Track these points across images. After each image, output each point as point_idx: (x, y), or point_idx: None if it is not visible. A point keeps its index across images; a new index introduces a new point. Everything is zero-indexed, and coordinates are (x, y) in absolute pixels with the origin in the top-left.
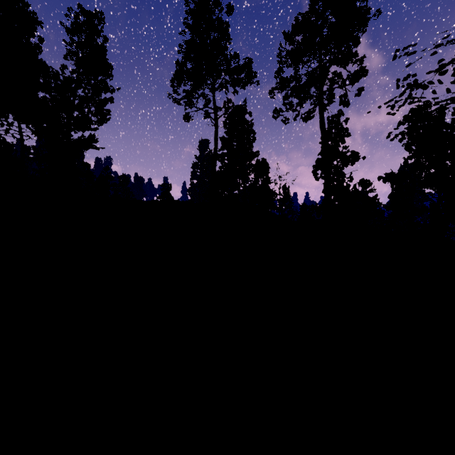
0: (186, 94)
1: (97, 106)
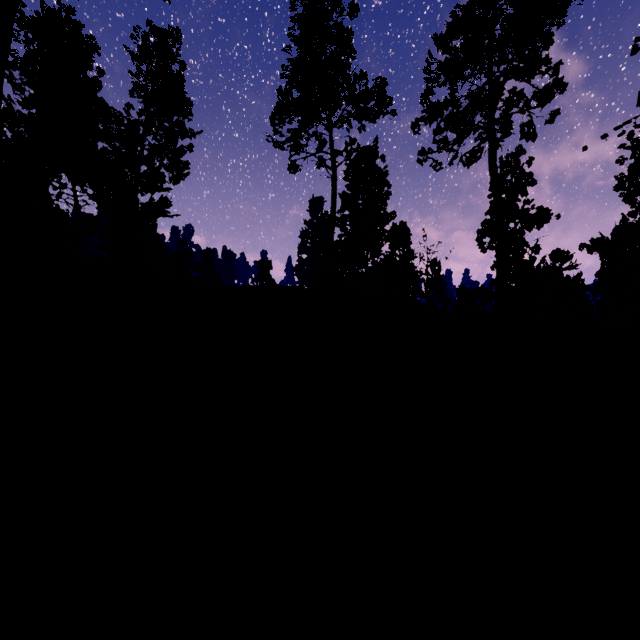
0: (292, 134)
1: (172, 157)
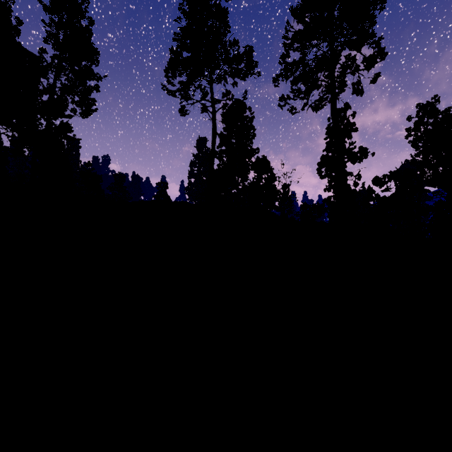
0: (182, 85)
1: (81, 95)
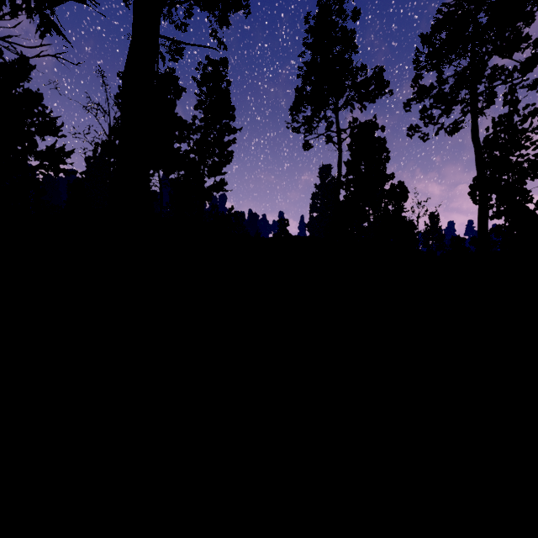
0: (306, 120)
1: (222, 148)
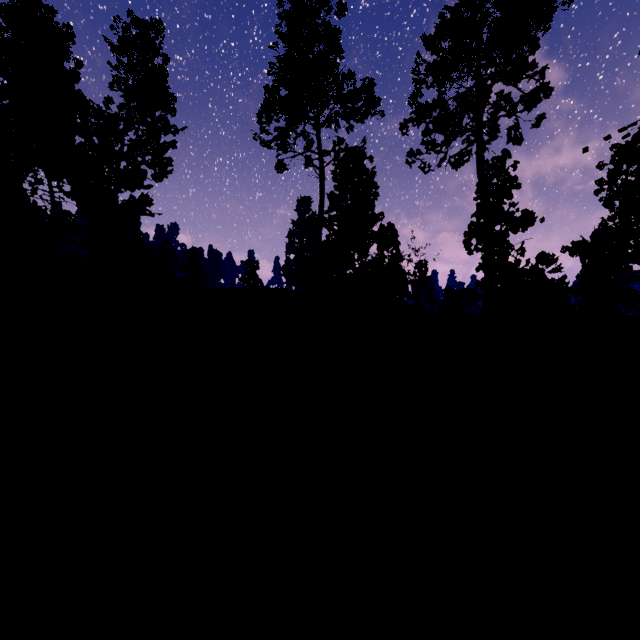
0: (279, 133)
1: (155, 153)
